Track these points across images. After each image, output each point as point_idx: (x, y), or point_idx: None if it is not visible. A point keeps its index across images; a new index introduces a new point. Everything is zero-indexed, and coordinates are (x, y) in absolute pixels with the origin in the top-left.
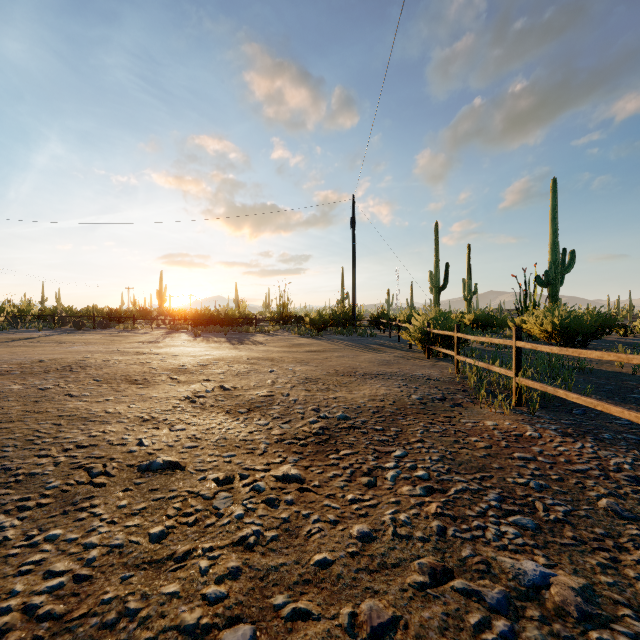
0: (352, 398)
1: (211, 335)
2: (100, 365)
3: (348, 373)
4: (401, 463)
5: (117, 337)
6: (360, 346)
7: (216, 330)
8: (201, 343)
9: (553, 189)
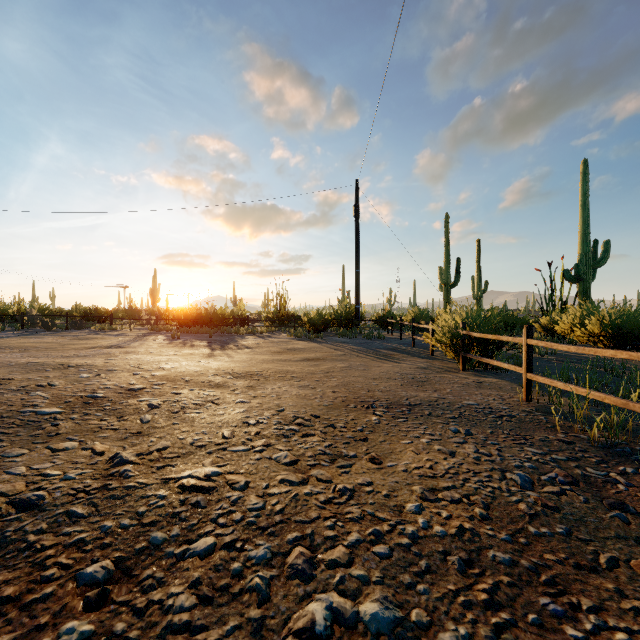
0: (388, 491)
1: (193, 337)
2: None
3: (363, 403)
4: None
5: (78, 340)
6: (368, 351)
7: (201, 331)
8: (173, 348)
9: (584, 171)
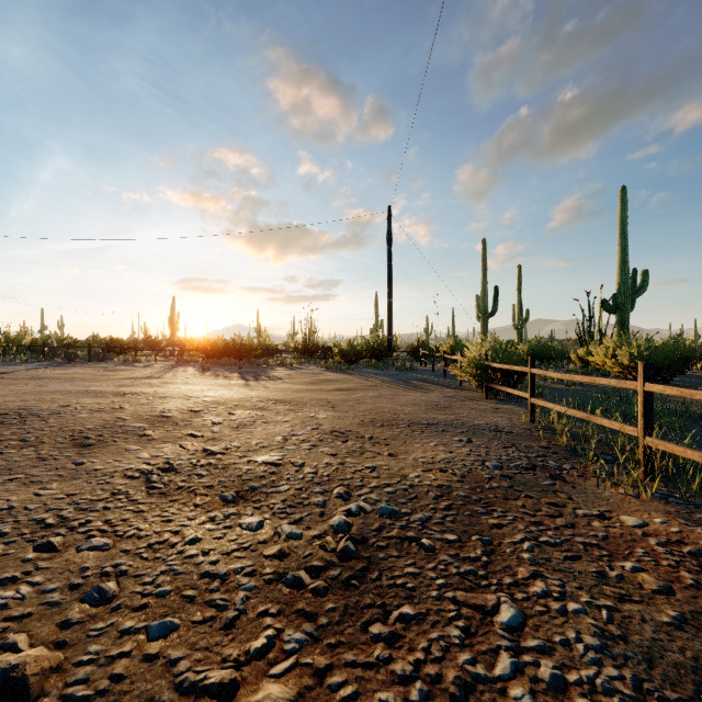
0: (399, 468)
1: (223, 369)
2: (51, 413)
3: (388, 422)
4: (524, 657)
5: (110, 371)
6: (399, 382)
7: (230, 363)
8: (207, 379)
9: (622, 199)
